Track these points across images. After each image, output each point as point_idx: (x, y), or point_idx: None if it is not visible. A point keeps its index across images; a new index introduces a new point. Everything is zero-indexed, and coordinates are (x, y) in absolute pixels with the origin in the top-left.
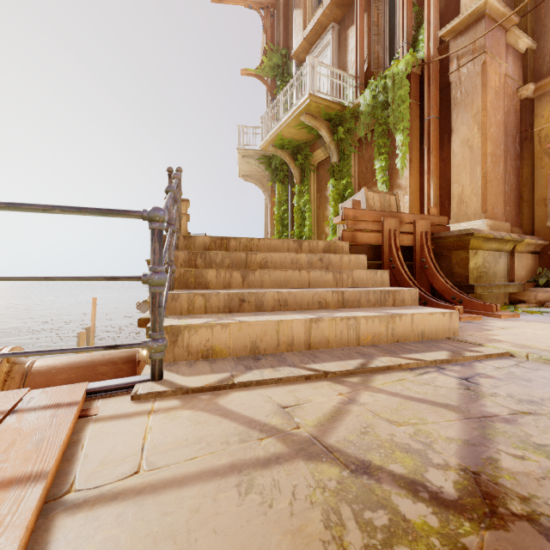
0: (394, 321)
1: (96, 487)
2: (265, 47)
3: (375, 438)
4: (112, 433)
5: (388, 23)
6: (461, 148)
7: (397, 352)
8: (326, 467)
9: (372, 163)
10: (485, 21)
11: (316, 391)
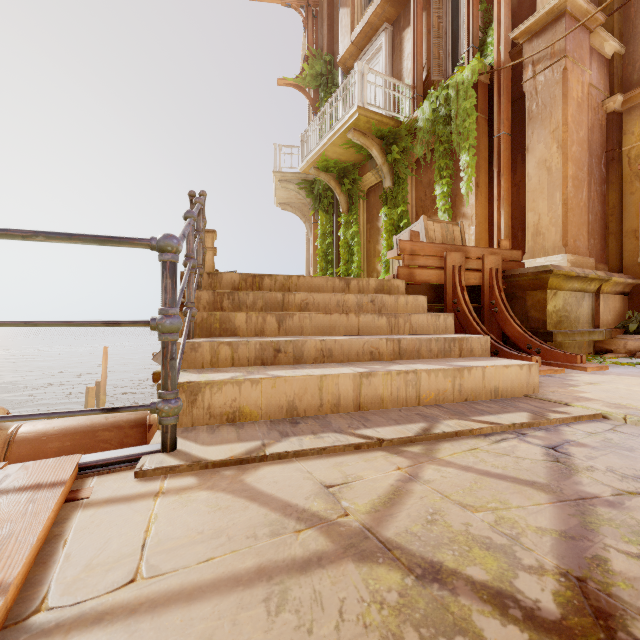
0: (461, 376)
1: (76, 604)
2: (307, 53)
3: (445, 529)
4: (105, 523)
5: (450, 24)
6: (537, 170)
7: (466, 414)
8: (384, 572)
9: (432, 188)
10: (565, 20)
11: (369, 464)
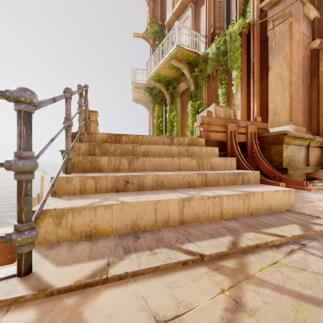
0: (248, 198)
1: None
2: (149, 20)
3: None
4: None
5: (225, 3)
6: (275, 79)
7: (257, 227)
8: None
9: (216, 91)
10: None
11: (196, 285)
